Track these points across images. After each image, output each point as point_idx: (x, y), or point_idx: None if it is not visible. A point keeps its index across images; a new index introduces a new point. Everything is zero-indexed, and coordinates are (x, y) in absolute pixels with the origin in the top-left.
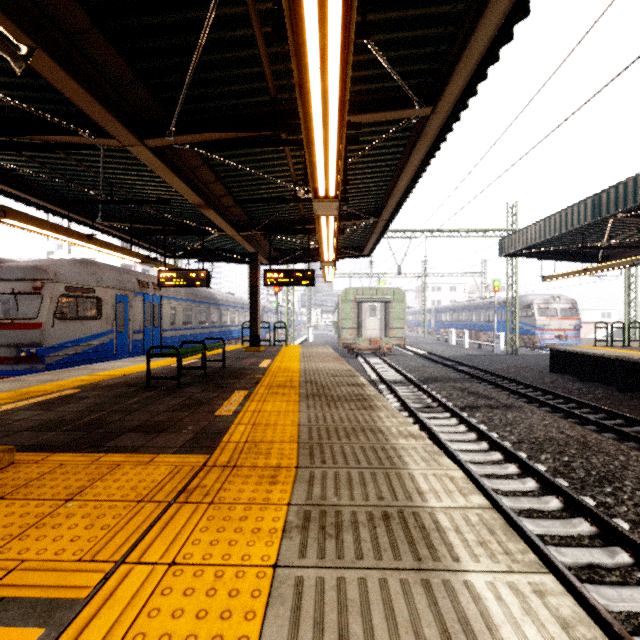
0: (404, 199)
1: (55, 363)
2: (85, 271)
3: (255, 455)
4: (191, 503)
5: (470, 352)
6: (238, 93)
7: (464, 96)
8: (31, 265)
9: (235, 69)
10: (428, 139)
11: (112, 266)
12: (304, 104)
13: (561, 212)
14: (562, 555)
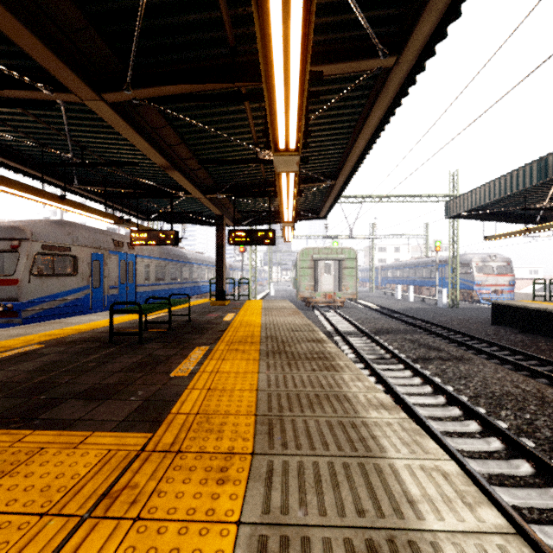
0: (361, 160)
1: (31, 317)
2: (61, 231)
3: (205, 433)
4: (110, 518)
5: (415, 305)
6: (196, 43)
7: (431, 43)
8: (9, 225)
9: (191, 14)
10: (389, 94)
11: (88, 227)
12: (262, 24)
13: (506, 175)
14: (548, 536)
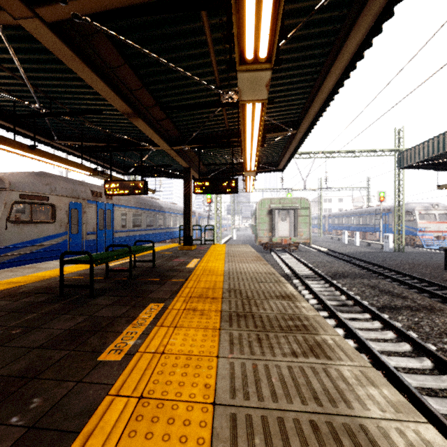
0: (328, 102)
1: (9, 261)
2: (40, 181)
3: None
4: None
5: (362, 249)
6: None
7: None
8: None
9: None
10: (379, 2)
11: (68, 178)
12: None
13: None
14: None
